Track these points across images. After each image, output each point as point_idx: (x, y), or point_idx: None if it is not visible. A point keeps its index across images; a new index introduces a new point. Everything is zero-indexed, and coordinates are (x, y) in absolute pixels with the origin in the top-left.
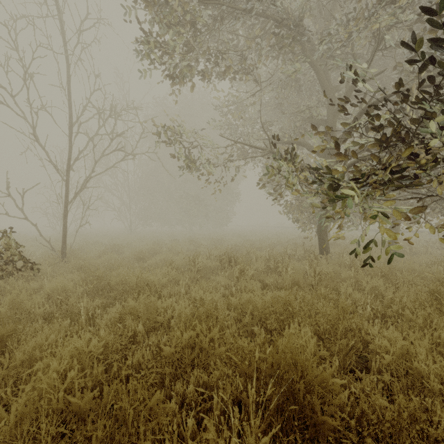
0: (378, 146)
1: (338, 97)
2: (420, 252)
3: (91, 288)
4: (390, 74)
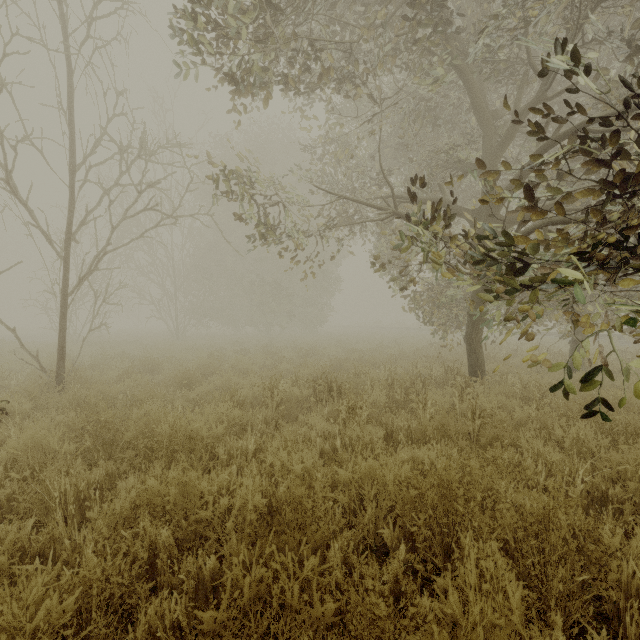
0: (593, 198)
1: (500, 128)
2: (617, 369)
3: (91, 443)
4: (575, 96)
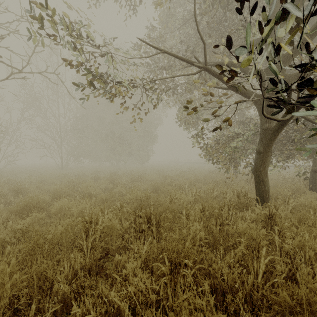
0: None
1: None
2: None
3: None
4: None
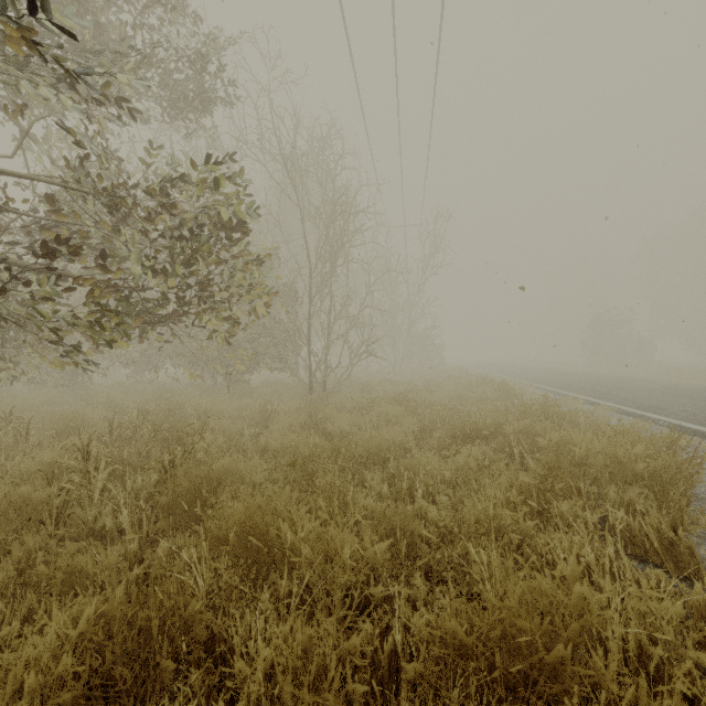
0: None
1: None
2: None
3: None
4: None
